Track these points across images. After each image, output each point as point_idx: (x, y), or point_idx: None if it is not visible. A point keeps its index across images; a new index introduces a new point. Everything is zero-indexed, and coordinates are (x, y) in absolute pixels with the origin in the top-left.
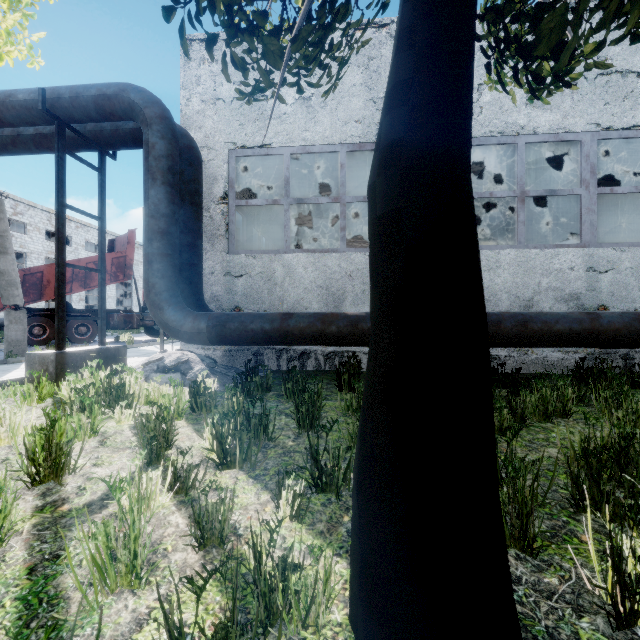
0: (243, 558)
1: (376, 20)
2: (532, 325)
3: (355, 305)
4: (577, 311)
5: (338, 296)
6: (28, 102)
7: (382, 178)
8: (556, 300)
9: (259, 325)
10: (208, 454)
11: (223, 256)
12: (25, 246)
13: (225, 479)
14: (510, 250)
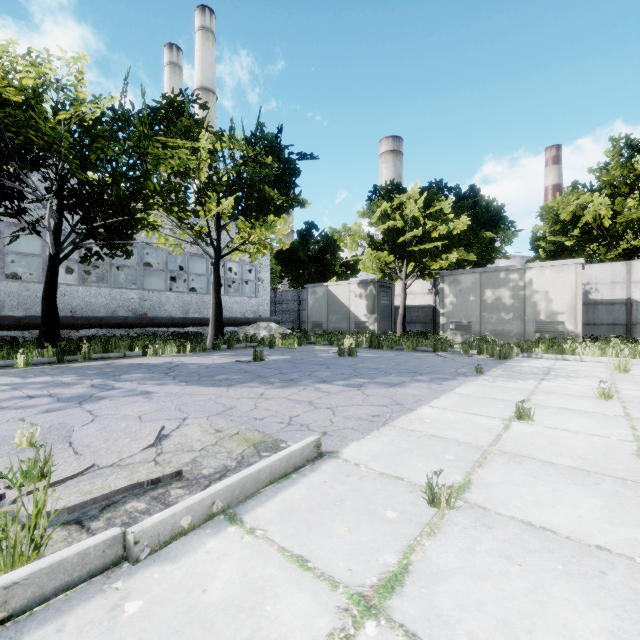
0: None
1: None
2: (104, 321)
3: (12, 311)
4: (122, 316)
5: None
6: None
7: (44, 301)
8: (127, 311)
9: None
10: None
11: None
12: None
13: None
14: (106, 288)
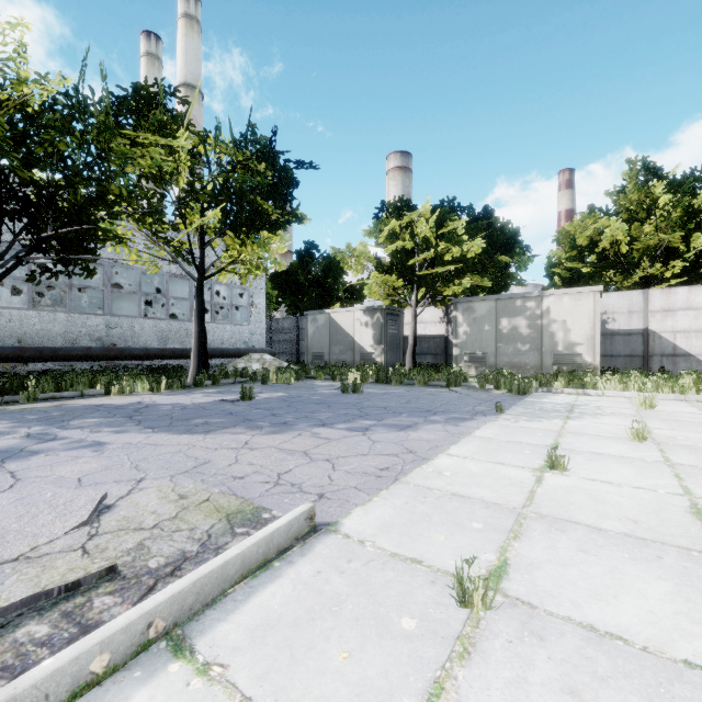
0: None
1: None
2: (60, 352)
3: None
4: (84, 346)
5: None
6: None
7: None
8: (90, 340)
9: None
10: None
11: None
12: None
13: None
14: (63, 313)
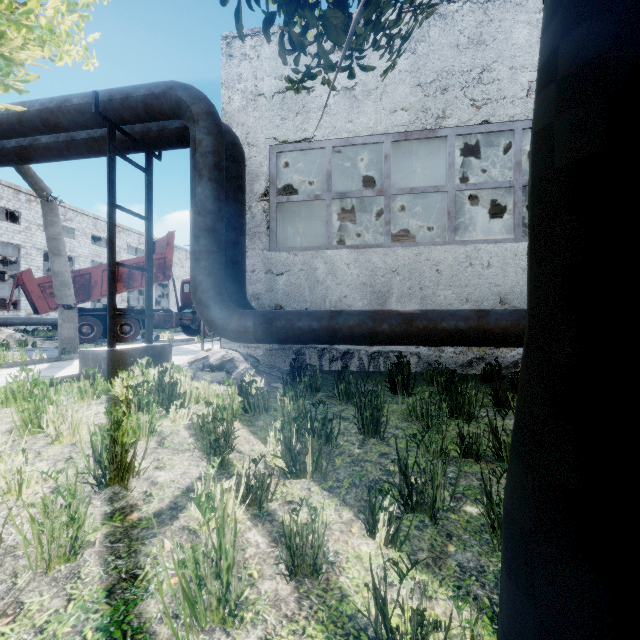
0: (343, 594)
1: (424, 1)
2: None
3: (401, 303)
4: None
5: (383, 293)
6: (82, 106)
7: (570, 115)
8: None
9: (306, 323)
10: (272, 460)
11: (264, 254)
12: (74, 250)
13: (297, 490)
14: None
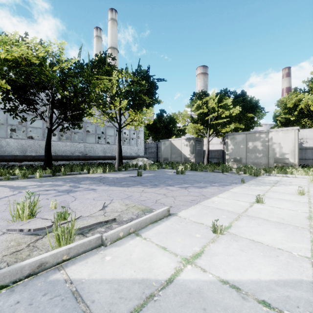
0: None
1: None
2: (69, 157)
3: (30, 153)
4: (77, 155)
5: (25, 150)
6: None
7: (46, 149)
8: (78, 153)
9: (8, 157)
10: None
11: None
12: None
13: None
14: (69, 142)
